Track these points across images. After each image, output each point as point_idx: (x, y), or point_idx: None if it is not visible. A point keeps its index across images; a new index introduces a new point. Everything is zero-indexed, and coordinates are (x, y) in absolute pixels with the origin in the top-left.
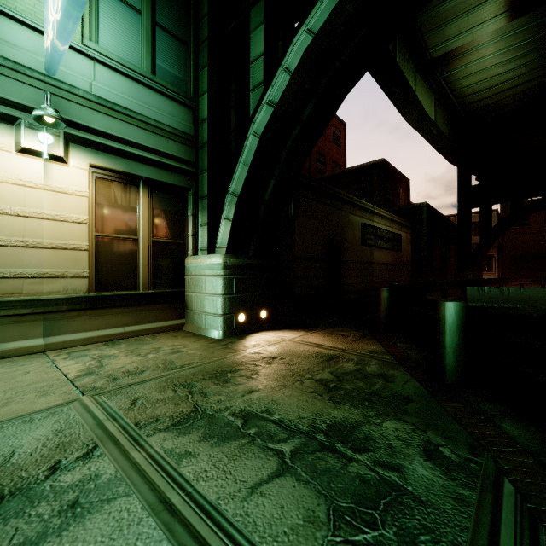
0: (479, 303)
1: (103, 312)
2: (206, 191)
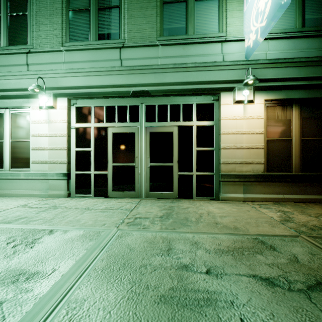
0: None
1: (271, 184)
2: None
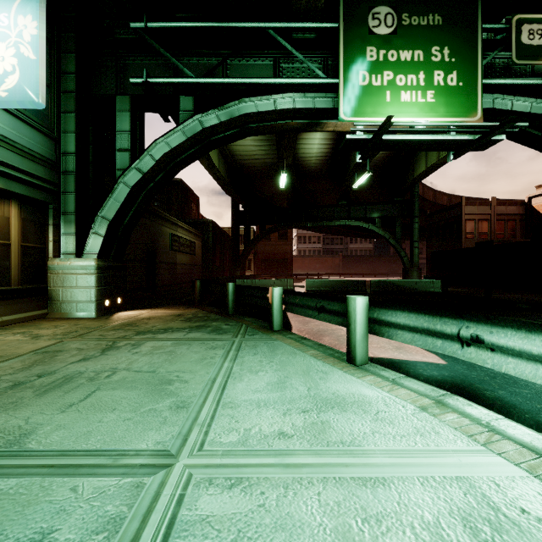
0: None
1: None
2: (71, 209)
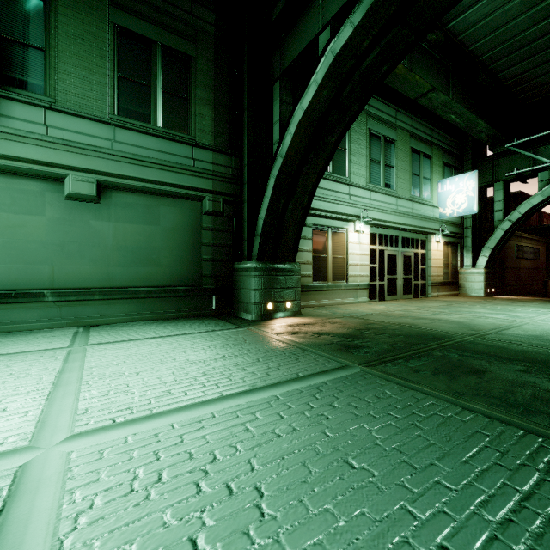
0: None
1: (444, 287)
2: (469, 244)
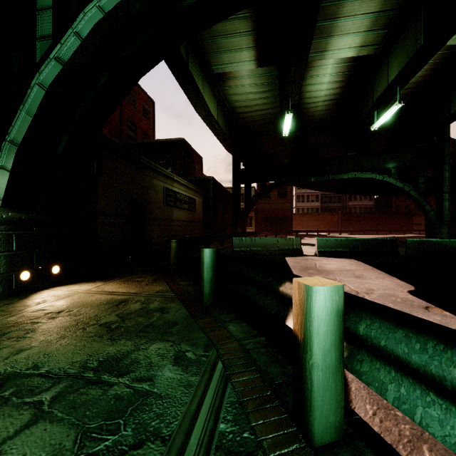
0: (240, 248)
1: None
2: None
